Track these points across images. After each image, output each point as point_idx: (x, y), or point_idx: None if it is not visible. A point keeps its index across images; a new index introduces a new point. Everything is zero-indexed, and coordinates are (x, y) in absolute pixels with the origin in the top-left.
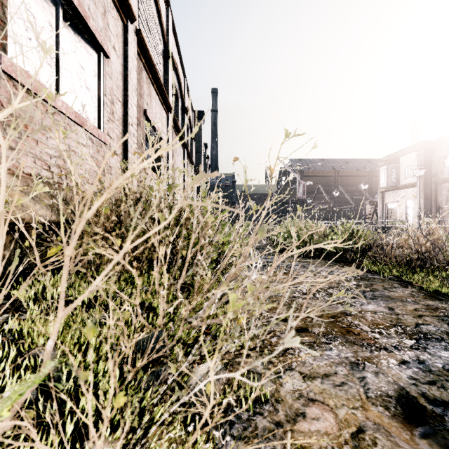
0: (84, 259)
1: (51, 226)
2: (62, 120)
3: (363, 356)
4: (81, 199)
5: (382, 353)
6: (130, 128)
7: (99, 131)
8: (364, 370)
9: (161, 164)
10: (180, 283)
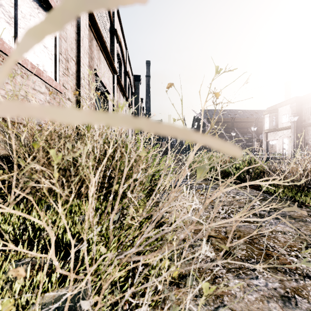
0: (25, 191)
1: (0, 160)
2: (19, 69)
3: (290, 286)
4: (29, 135)
5: (307, 283)
6: (82, 81)
7: (55, 82)
8: (297, 307)
9: (108, 111)
10: (112, 216)
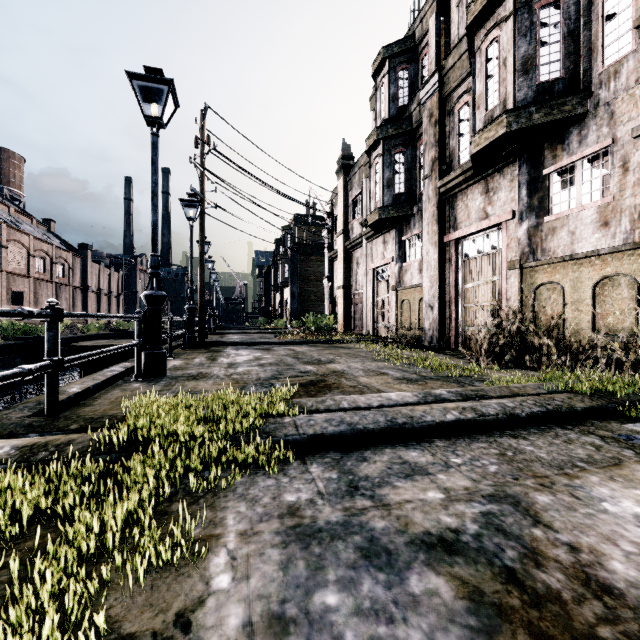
0: None
1: None
2: None
3: None
4: None
5: None
6: (3, 298)
7: None
8: None
9: (24, 300)
10: None
